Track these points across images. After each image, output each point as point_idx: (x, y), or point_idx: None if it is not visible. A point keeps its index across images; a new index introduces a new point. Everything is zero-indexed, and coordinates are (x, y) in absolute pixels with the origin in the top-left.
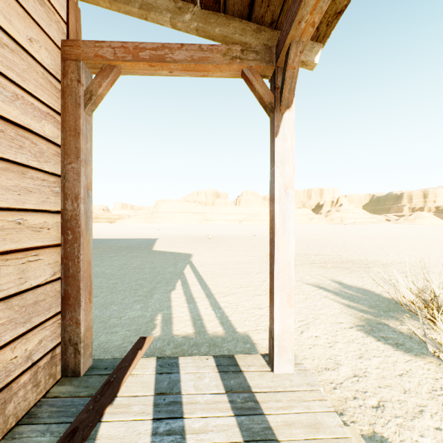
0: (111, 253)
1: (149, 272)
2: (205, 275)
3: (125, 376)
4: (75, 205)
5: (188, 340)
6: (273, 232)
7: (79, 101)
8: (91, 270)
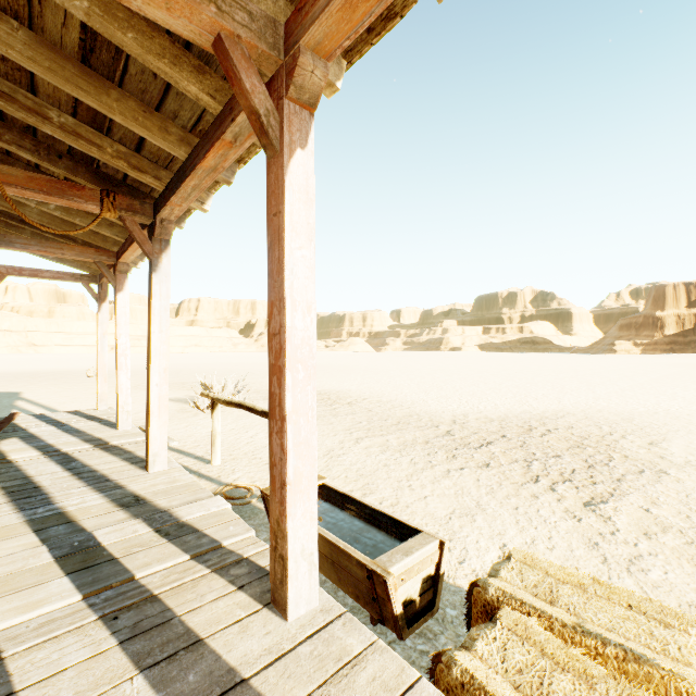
0: None
1: None
2: (49, 404)
3: (15, 417)
4: None
5: None
6: (98, 353)
7: None
8: None
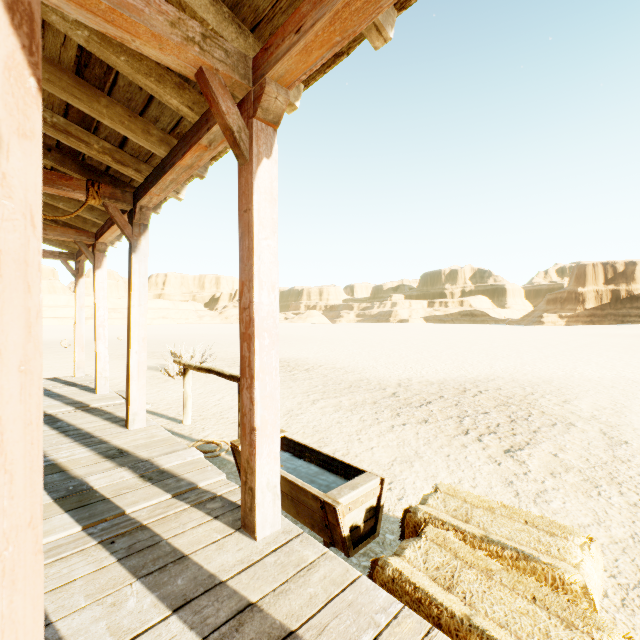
0: None
1: None
2: None
3: None
4: None
5: None
6: (76, 324)
7: None
8: None
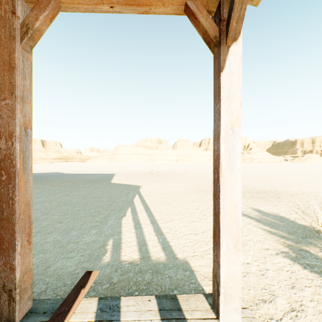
0: (79, 185)
1: (106, 200)
2: (150, 204)
3: None
4: (9, 143)
5: (134, 266)
6: (219, 173)
7: (14, 33)
8: (30, 210)
